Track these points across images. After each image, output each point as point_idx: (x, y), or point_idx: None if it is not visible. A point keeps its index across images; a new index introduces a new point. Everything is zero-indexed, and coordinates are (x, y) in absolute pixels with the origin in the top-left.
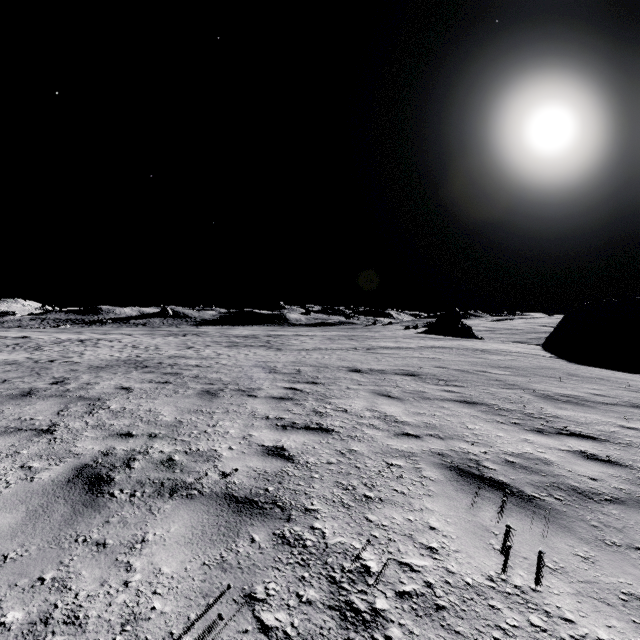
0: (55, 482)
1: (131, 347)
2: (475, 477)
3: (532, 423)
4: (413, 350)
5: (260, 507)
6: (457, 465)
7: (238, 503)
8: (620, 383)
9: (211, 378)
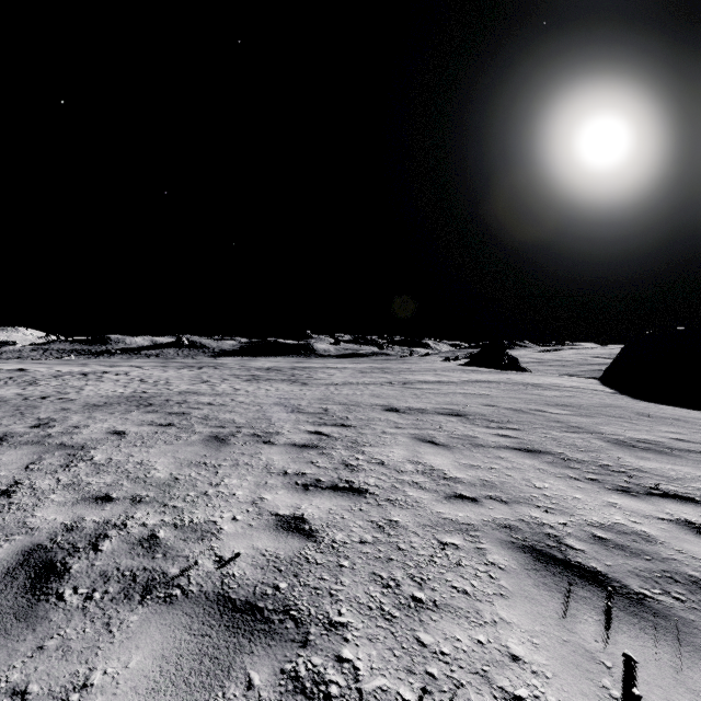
0: None
1: (138, 381)
2: (559, 563)
3: (613, 479)
4: (456, 385)
5: (265, 619)
6: (532, 544)
7: (235, 612)
8: (700, 425)
9: (223, 419)
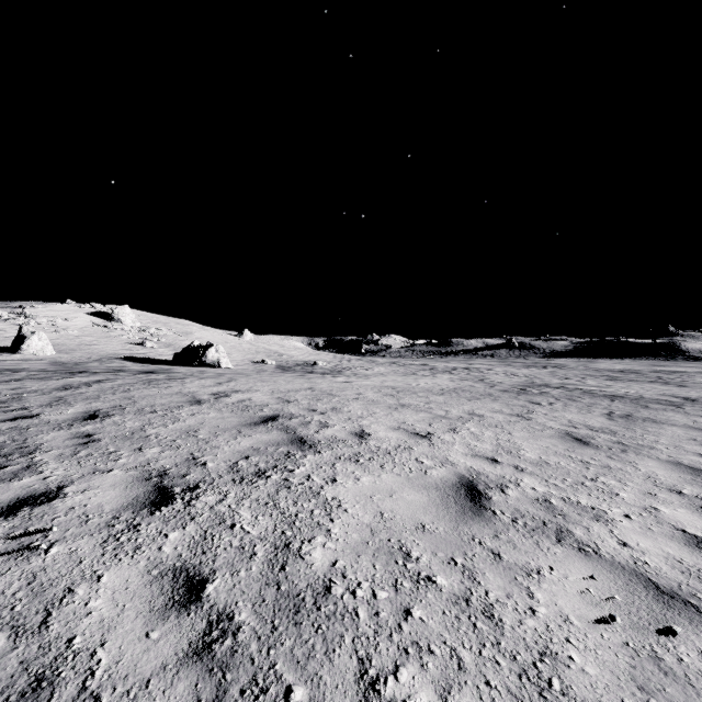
0: (603, 415)
1: (512, 375)
2: None
3: None
4: None
5: None
6: None
7: (700, 429)
8: None
9: (628, 397)
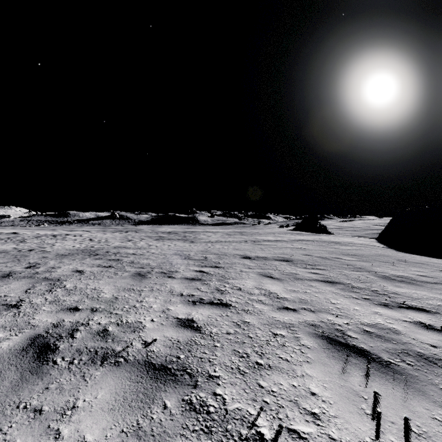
0: (11, 351)
1: (88, 240)
2: (342, 345)
3: (379, 298)
4: (286, 242)
5: (172, 374)
6: (327, 334)
7: (155, 370)
8: (436, 267)
9: (142, 263)
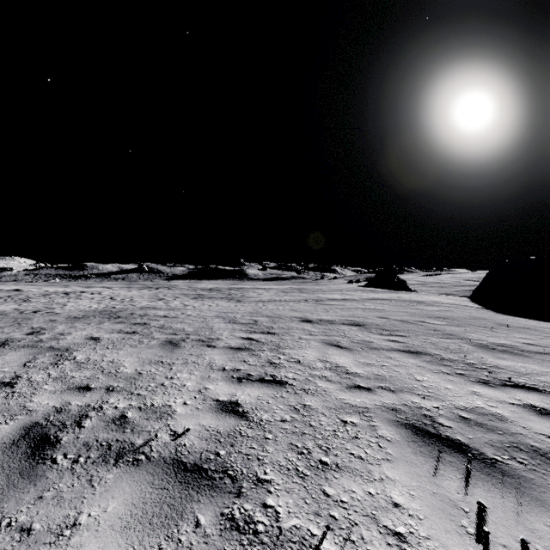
0: None
1: (109, 299)
2: (432, 436)
3: (476, 374)
4: (357, 302)
5: (209, 477)
6: (412, 422)
7: (186, 472)
8: (547, 332)
9: (175, 328)
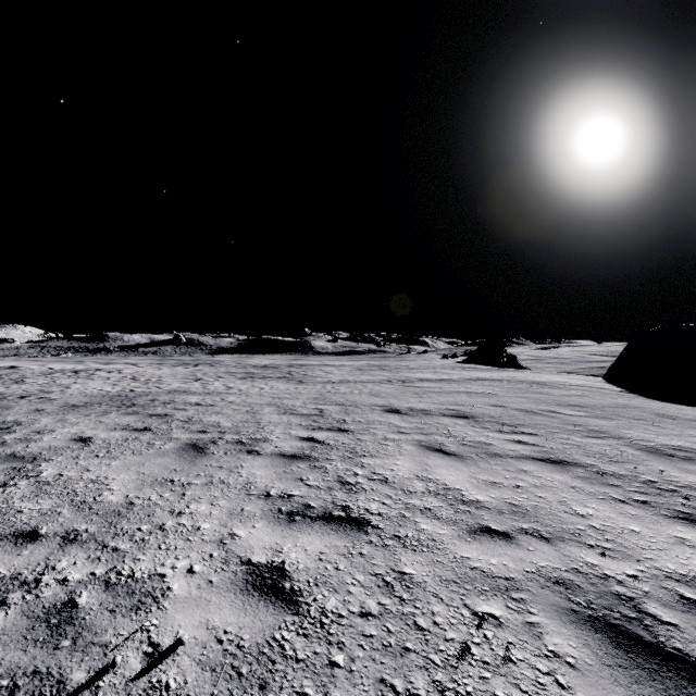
0: None
1: (130, 379)
2: (651, 652)
3: (666, 501)
4: (457, 383)
5: None
6: (601, 614)
7: None
8: None
9: (207, 422)
